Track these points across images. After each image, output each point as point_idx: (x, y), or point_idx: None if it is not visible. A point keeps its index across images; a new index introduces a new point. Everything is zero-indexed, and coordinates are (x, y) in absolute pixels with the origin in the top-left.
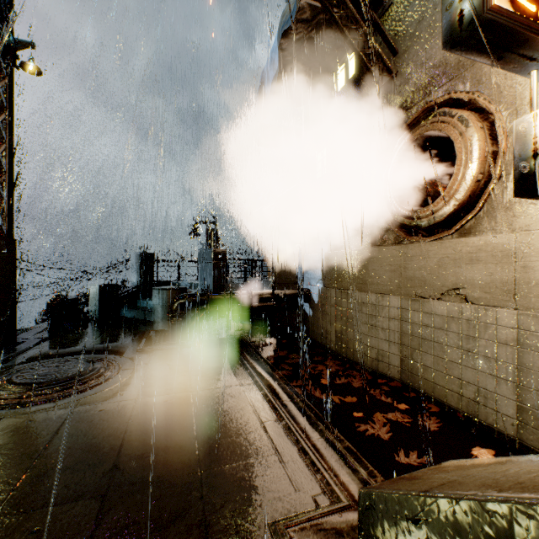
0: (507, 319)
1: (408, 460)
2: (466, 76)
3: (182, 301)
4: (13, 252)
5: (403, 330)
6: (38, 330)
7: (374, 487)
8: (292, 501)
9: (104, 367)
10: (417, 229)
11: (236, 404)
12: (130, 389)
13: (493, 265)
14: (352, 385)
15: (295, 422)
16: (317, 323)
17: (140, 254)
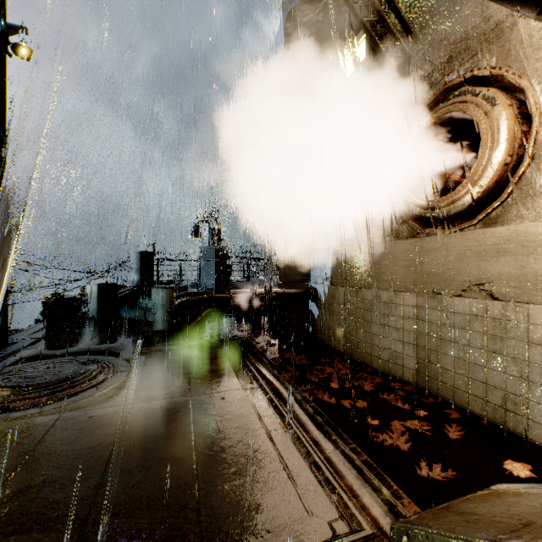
0: (541, 317)
1: (433, 474)
2: (492, 50)
3: (182, 300)
4: (5, 248)
5: (419, 330)
6: (33, 330)
7: (413, 522)
8: (305, 528)
9: (97, 369)
10: (433, 222)
11: (239, 410)
12: (124, 393)
13: (523, 257)
14: (363, 389)
15: (304, 431)
16: (324, 324)
17: (140, 253)
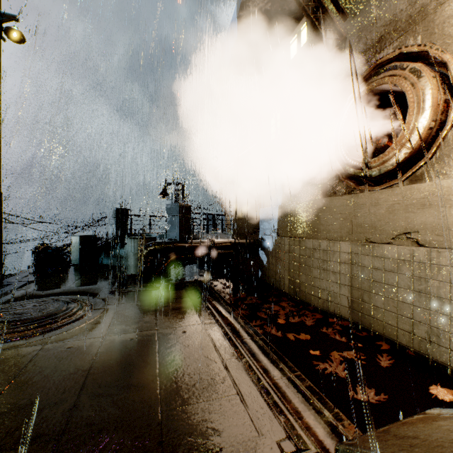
0: None
1: (368, 398)
2: (418, 29)
3: (151, 248)
4: None
5: (354, 273)
6: (24, 274)
7: (357, 445)
8: (256, 447)
9: (77, 307)
10: (365, 180)
11: (198, 342)
12: (99, 327)
13: (446, 209)
14: (306, 324)
15: (255, 360)
16: (271, 269)
17: (116, 209)
